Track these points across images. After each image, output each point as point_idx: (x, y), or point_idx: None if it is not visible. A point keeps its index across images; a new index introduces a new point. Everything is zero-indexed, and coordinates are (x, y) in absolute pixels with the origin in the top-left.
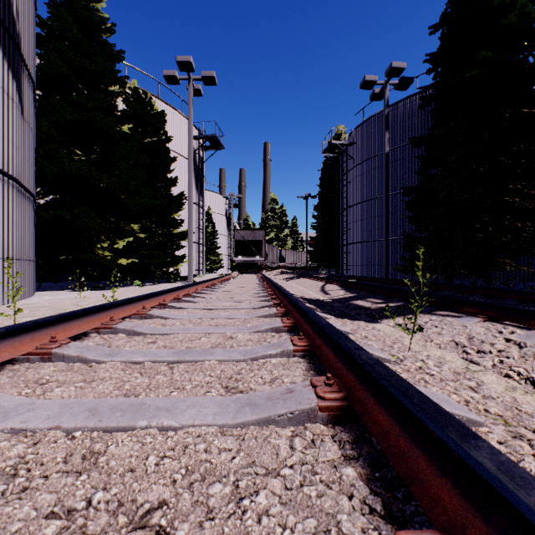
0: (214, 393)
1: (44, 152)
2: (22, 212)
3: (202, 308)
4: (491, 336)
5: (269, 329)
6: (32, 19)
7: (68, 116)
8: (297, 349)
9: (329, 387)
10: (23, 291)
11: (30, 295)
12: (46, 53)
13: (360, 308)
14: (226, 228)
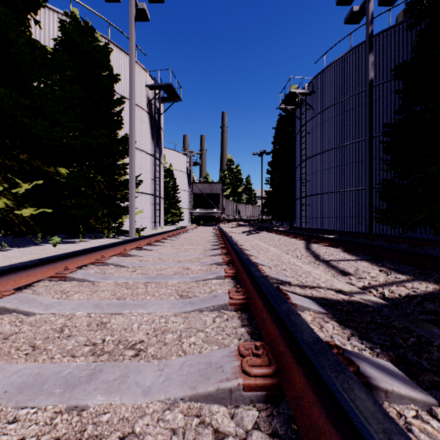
0: None
1: None
2: None
3: None
4: None
5: None
6: None
7: None
8: None
9: None
10: None
11: None
12: None
13: None
14: (187, 184)
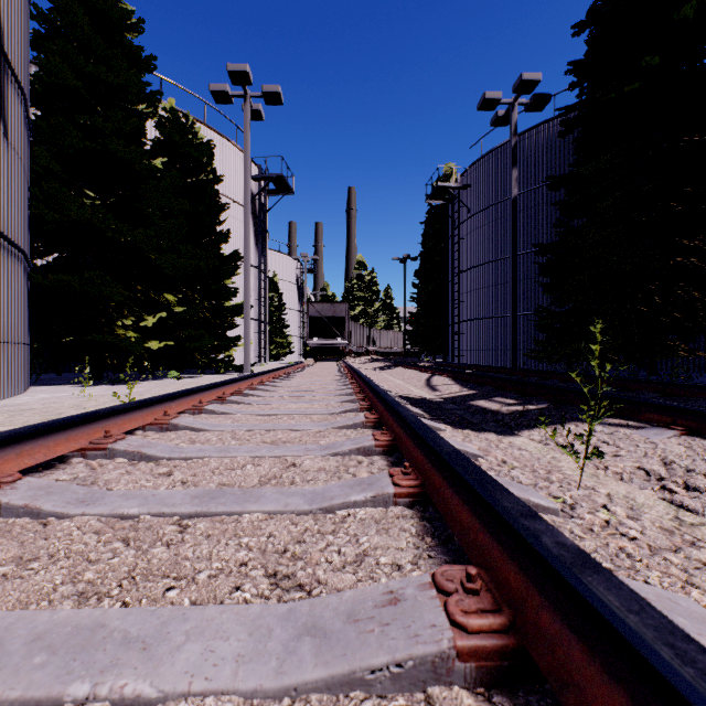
0: (248, 593)
1: (43, 193)
2: (6, 275)
3: (256, 414)
4: (701, 461)
5: (354, 451)
6: (22, 5)
7: (76, 144)
8: (400, 492)
9: (474, 597)
10: (8, 386)
11: (19, 392)
12: (47, 58)
13: (486, 413)
14: (297, 301)
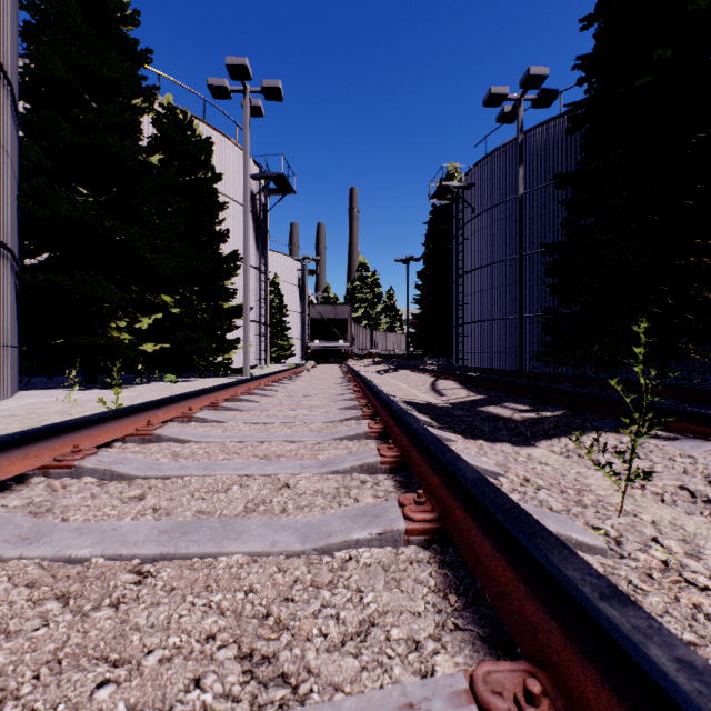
0: (208, 693)
1: (33, 190)
2: None
3: (250, 422)
4: None
5: (356, 468)
6: None
7: (67, 139)
8: (413, 527)
9: None
10: None
11: (5, 397)
12: (38, 51)
13: (498, 420)
14: (298, 303)
